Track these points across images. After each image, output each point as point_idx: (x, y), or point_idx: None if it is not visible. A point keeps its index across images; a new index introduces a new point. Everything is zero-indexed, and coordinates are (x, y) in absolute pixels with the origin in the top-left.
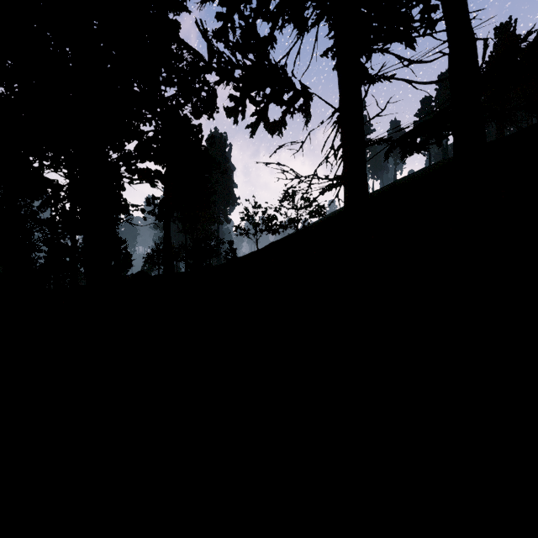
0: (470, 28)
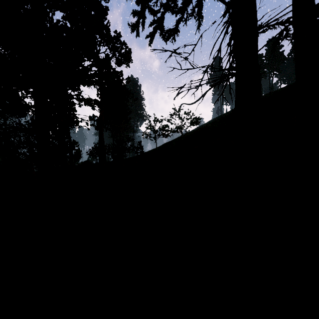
0: None
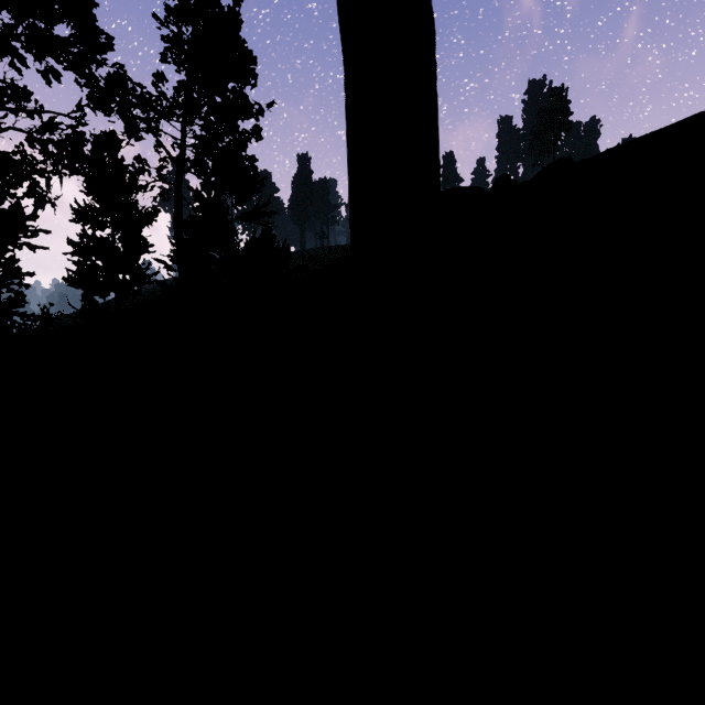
0: None
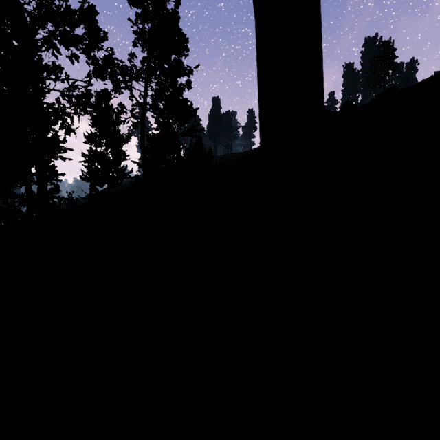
0: None
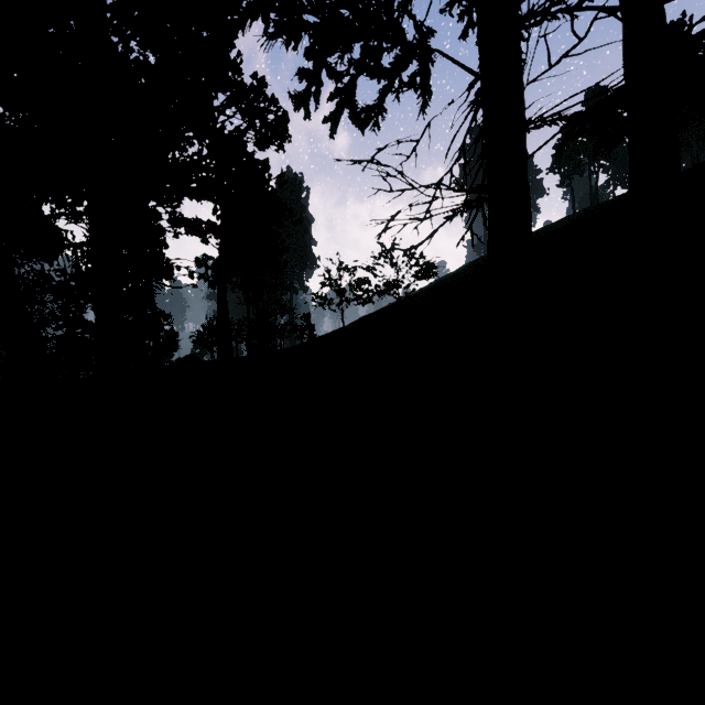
0: None
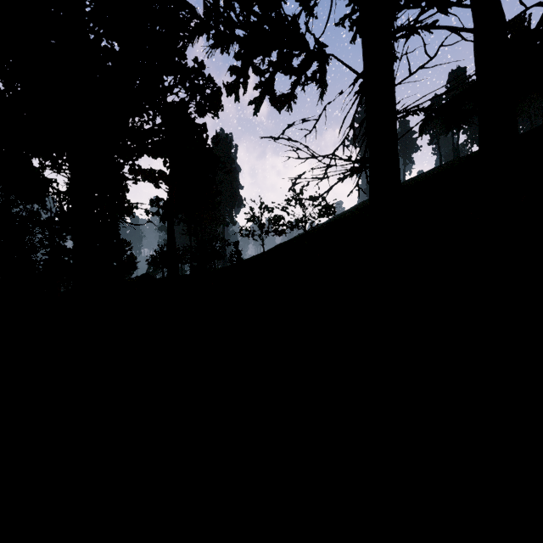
0: (499, 3)
